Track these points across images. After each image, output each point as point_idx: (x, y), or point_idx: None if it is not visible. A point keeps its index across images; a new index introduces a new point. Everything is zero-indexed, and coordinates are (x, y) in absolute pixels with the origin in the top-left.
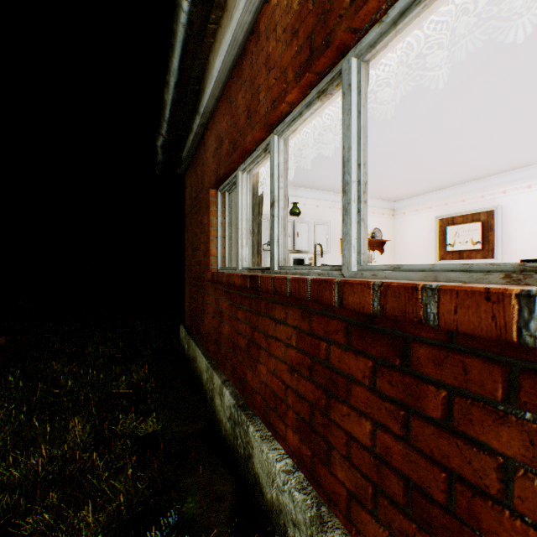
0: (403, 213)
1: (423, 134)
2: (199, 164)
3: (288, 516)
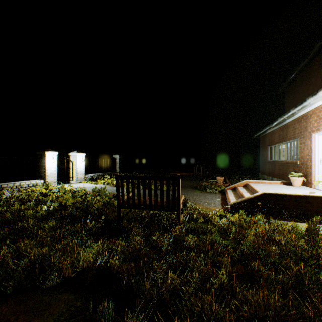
0: None
1: None
2: (264, 139)
3: None
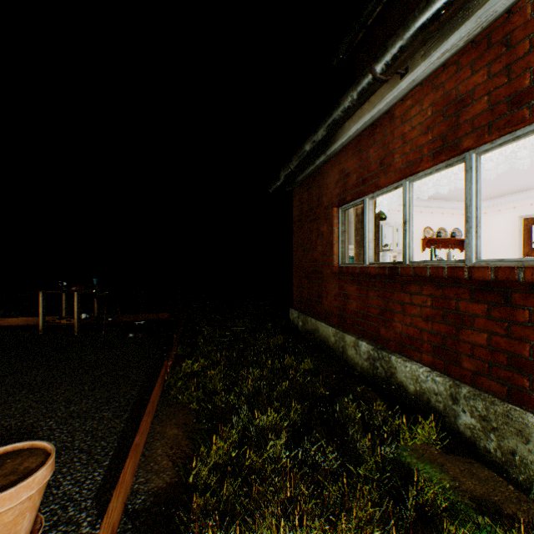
0: (483, 213)
1: (508, 154)
2: (313, 187)
3: (430, 392)
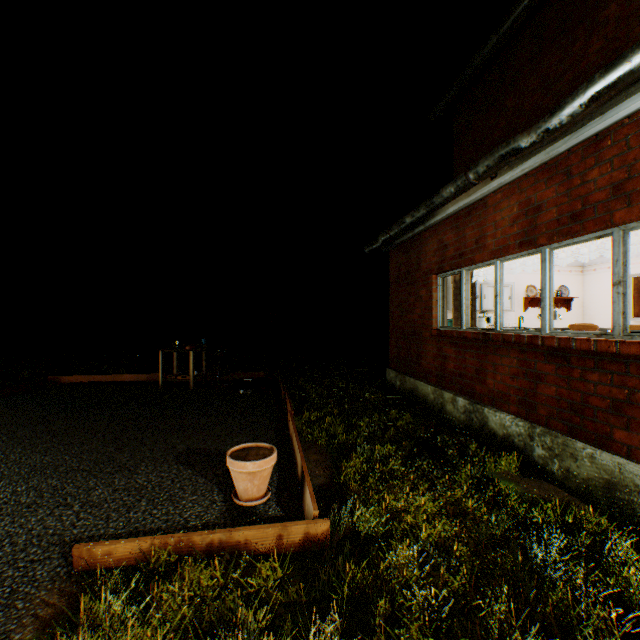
0: (593, 270)
1: None
2: (411, 251)
3: (514, 434)
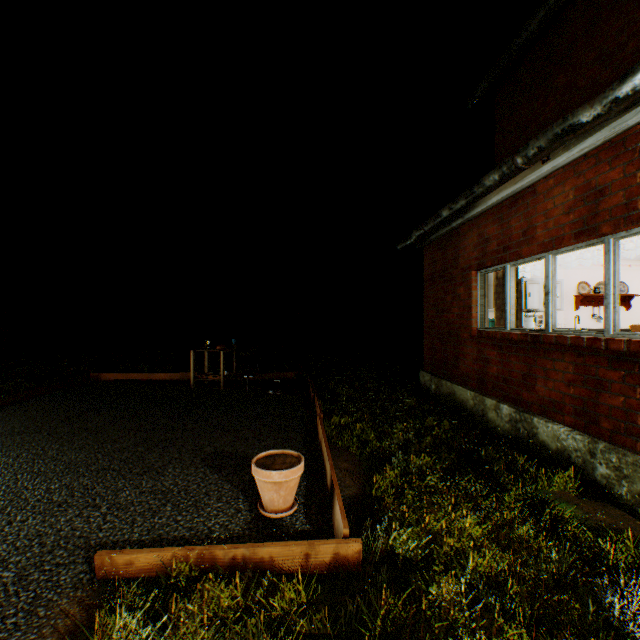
0: None
1: None
2: (447, 246)
3: (570, 449)
